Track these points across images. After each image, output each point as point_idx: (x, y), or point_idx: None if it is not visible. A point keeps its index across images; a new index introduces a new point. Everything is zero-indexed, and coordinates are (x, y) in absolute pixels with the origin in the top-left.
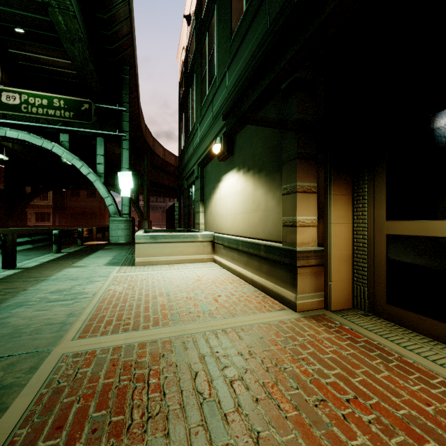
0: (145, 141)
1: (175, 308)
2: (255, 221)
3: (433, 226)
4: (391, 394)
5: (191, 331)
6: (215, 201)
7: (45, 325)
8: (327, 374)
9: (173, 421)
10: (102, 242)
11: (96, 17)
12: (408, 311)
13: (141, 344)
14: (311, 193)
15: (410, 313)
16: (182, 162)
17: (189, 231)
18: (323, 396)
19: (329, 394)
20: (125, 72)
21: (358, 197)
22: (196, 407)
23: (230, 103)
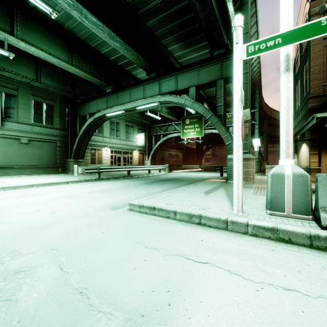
0: (265, 113)
1: None
2: (308, 161)
3: None
4: None
5: None
6: (300, 153)
7: None
8: None
9: None
10: None
11: None
12: None
13: None
14: (316, 154)
15: None
16: None
17: None
18: None
19: None
20: (256, 93)
21: None
22: None
23: None
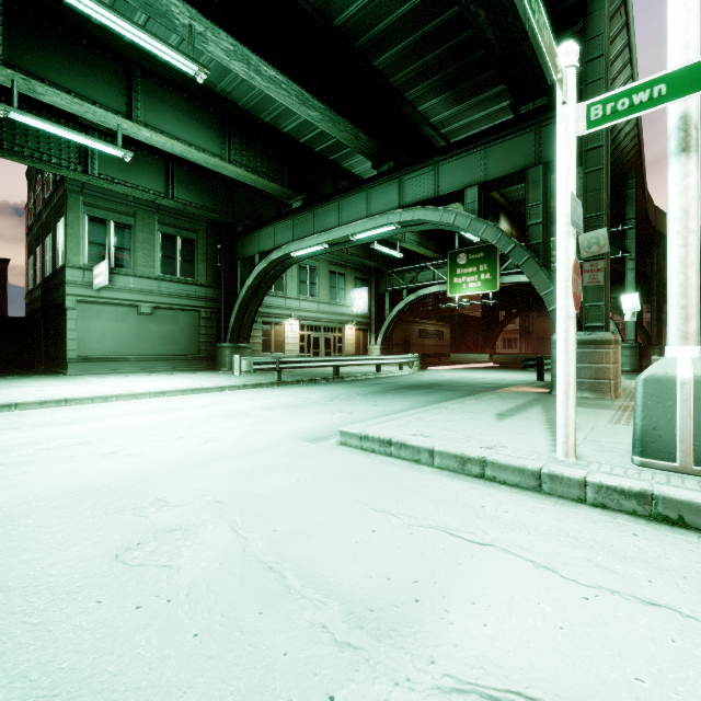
0: (655, 231)
1: None
2: None
3: None
4: None
5: None
6: None
7: None
8: None
9: None
10: None
11: None
12: None
13: None
14: None
15: None
16: None
17: None
18: None
19: None
20: (630, 187)
21: None
22: None
23: None
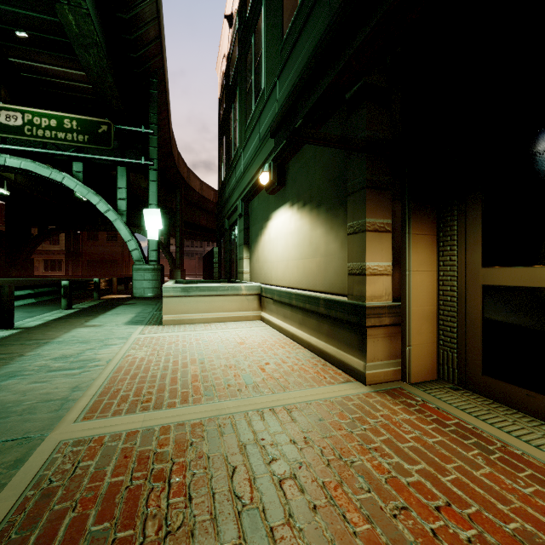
0: (178, 172)
1: (211, 379)
2: (312, 268)
3: (544, 273)
4: (496, 500)
5: (229, 410)
6: (263, 245)
7: (42, 402)
8: (409, 470)
9: (201, 538)
10: (124, 295)
11: (116, 17)
12: (512, 385)
13: (163, 428)
14: (385, 232)
15: (515, 387)
16: (223, 197)
17: (231, 282)
18: (403, 502)
19: (413, 500)
20: (153, 86)
21: (445, 237)
22: (232, 517)
23: (280, 114)
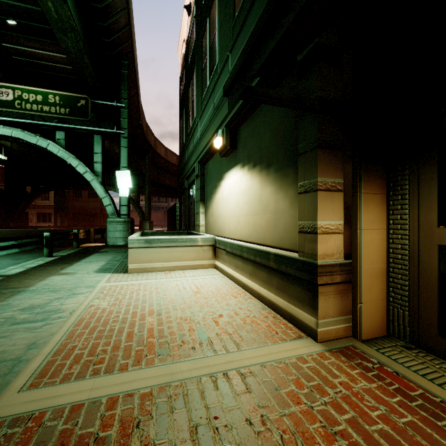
0: (147, 140)
1: (166, 334)
2: (262, 224)
3: None
4: None
5: (182, 375)
6: (217, 201)
7: None
8: None
9: None
10: (100, 244)
11: (91, 6)
12: None
13: (110, 400)
14: (336, 191)
15: None
16: (183, 160)
17: (190, 233)
18: None
19: None
20: (124, 67)
21: (395, 196)
22: None
23: (234, 69)
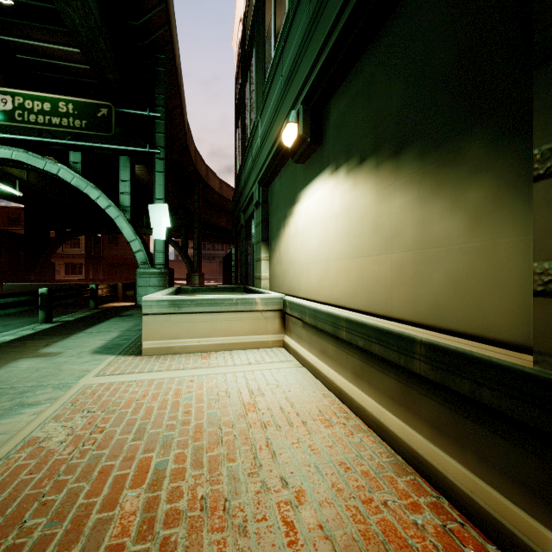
0: (196, 170)
1: None
2: (382, 274)
3: None
4: None
5: None
6: (287, 240)
7: None
8: None
9: None
10: (129, 303)
11: None
12: None
13: None
14: None
15: None
16: (238, 187)
17: (247, 290)
18: None
19: None
20: (159, 63)
21: None
22: None
23: None
